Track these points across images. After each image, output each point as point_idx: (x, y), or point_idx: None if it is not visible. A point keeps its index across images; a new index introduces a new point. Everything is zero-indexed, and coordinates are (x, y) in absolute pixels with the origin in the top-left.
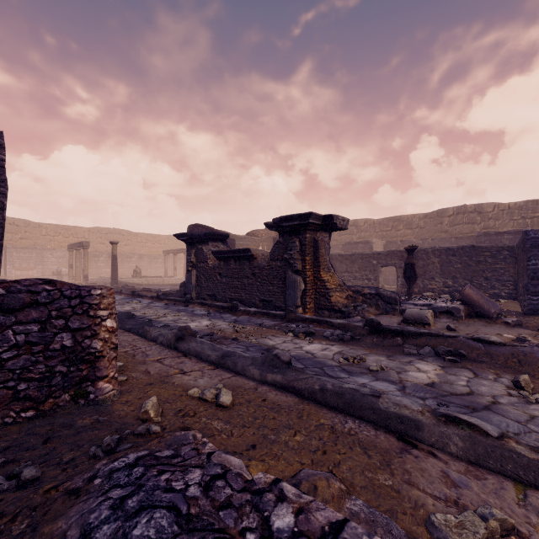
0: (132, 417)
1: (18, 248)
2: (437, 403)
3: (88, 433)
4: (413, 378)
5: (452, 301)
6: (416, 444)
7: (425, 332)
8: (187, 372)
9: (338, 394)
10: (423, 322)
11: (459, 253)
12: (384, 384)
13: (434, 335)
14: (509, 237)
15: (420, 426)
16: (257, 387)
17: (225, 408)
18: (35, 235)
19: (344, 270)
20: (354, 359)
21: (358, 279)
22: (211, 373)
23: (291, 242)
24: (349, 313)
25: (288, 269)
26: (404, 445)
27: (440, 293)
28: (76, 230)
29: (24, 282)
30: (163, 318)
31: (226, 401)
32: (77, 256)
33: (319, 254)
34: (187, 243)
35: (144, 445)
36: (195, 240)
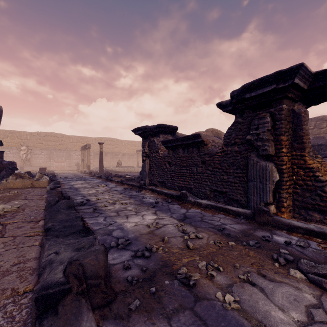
0: None
1: (56, 150)
2: None
3: None
4: None
5: None
6: None
7: None
8: None
9: None
10: None
11: None
12: None
13: None
14: None
15: None
16: None
17: None
18: (67, 142)
19: None
20: None
21: None
22: None
23: (258, 117)
24: None
25: (251, 153)
26: None
27: None
28: (88, 139)
29: None
30: (110, 207)
31: None
32: (84, 153)
33: (302, 132)
34: (142, 137)
35: None
36: (148, 133)
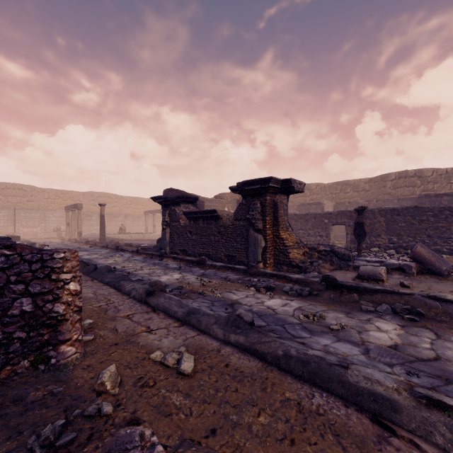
0: (89, 387)
1: (25, 209)
2: (406, 372)
3: (37, 411)
4: (375, 339)
5: (398, 256)
6: (393, 428)
7: (380, 289)
8: (153, 330)
9: (302, 362)
10: (376, 278)
11: (403, 212)
12: (347, 346)
13: (390, 292)
14: (448, 198)
15: (397, 408)
16: (220, 349)
17: (186, 377)
18: (39, 198)
19: (298, 228)
20: (314, 316)
21: (311, 235)
22: (176, 331)
23: (253, 203)
24: (306, 268)
25: (250, 228)
26: (381, 430)
27: (385, 248)
28: (72, 194)
29: None
30: (140, 271)
31: (187, 368)
32: (72, 216)
33: (278, 215)
34: (162, 205)
35: (80, 450)
36: (169, 202)
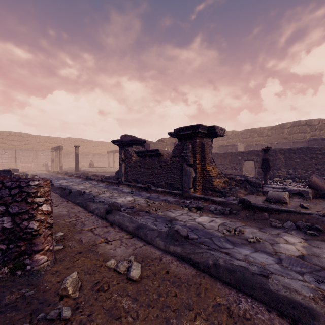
0: (55, 290)
1: (23, 150)
2: (316, 280)
3: (8, 314)
4: (285, 250)
5: (295, 184)
6: None
7: (285, 209)
8: (109, 241)
9: (229, 271)
10: (281, 201)
11: (298, 151)
12: (263, 256)
13: (293, 212)
14: None
15: (315, 315)
16: (161, 257)
17: (134, 282)
18: (33, 142)
19: (219, 163)
20: (235, 230)
21: (228, 169)
22: (128, 242)
23: (186, 144)
24: (226, 193)
25: (184, 162)
26: None
27: (284, 178)
28: (56, 139)
29: None
30: (102, 195)
31: (135, 275)
32: (56, 154)
33: (205, 153)
34: (119, 146)
35: None
36: (124, 144)
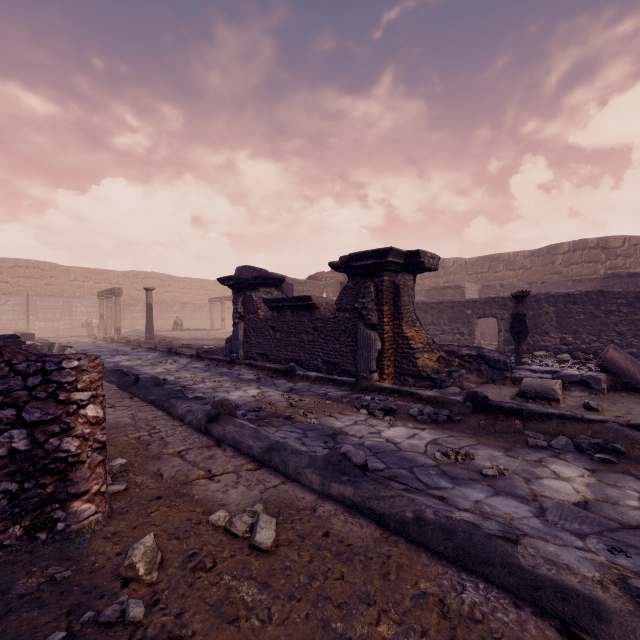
0: (113, 570)
1: (42, 296)
2: (608, 548)
3: (25, 613)
4: (553, 492)
5: (576, 363)
6: None
7: (555, 413)
8: (215, 476)
9: (444, 531)
10: (548, 396)
11: (582, 300)
12: (510, 502)
13: (569, 418)
14: None
15: (603, 613)
16: (316, 506)
17: (263, 553)
18: (63, 280)
19: (429, 322)
20: (457, 454)
21: (447, 333)
22: (251, 477)
23: (364, 287)
24: (442, 381)
25: (360, 322)
26: None
27: (555, 352)
28: (108, 274)
29: None
30: (200, 385)
31: (265, 540)
32: (108, 305)
33: (401, 303)
34: (233, 289)
35: None
36: (243, 285)
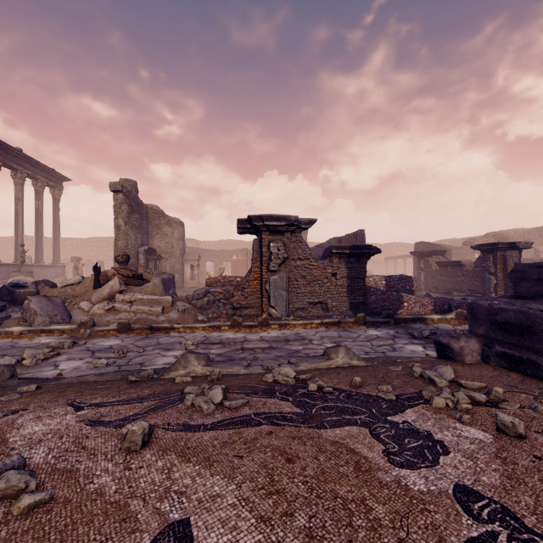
0: None
1: None
2: None
3: None
4: None
5: None
6: None
7: None
8: None
9: None
10: None
11: None
12: None
13: None
14: None
15: None
16: None
17: None
18: None
19: None
20: None
21: None
22: None
23: (487, 257)
24: None
25: (485, 272)
26: None
27: None
28: None
29: (401, 275)
30: None
31: None
32: None
33: (507, 264)
34: (417, 257)
35: None
36: (423, 255)
